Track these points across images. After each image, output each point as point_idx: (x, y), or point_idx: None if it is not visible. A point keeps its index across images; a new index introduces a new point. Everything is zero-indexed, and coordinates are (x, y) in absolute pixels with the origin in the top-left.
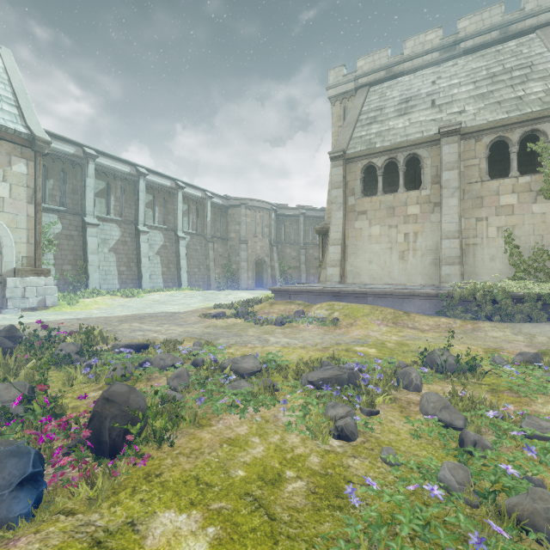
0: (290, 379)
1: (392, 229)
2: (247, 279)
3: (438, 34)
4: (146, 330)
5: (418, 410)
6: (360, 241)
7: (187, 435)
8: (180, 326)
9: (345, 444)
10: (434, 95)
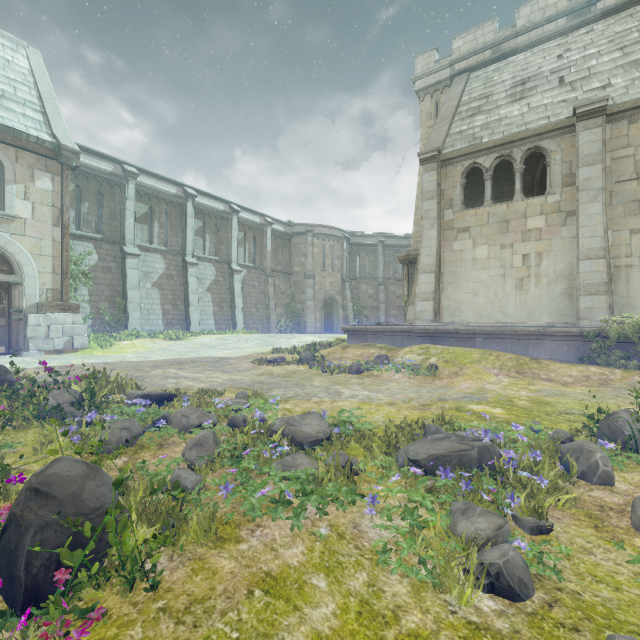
0: (376, 453)
1: (505, 249)
2: (313, 322)
3: None
4: (181, 377)
5: (630, 525)
6: (461, 267)
7: (191, 560)
8: (225, 374)
9: (510, 609)
10: (562, 71)
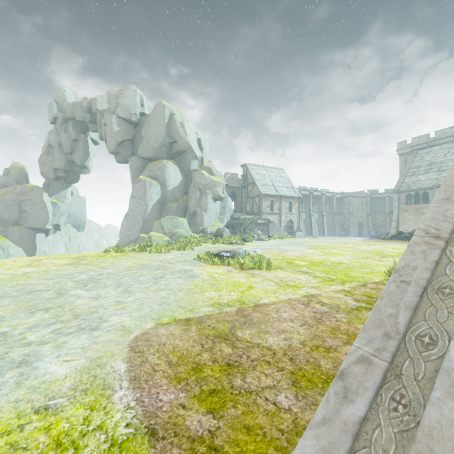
0: None
1: (416, 216)
2: (353, 232)
3: (452, 130)
4: None
5: None
6: (404, 220)
7: None
8: None
9: None
10: (441, 164)
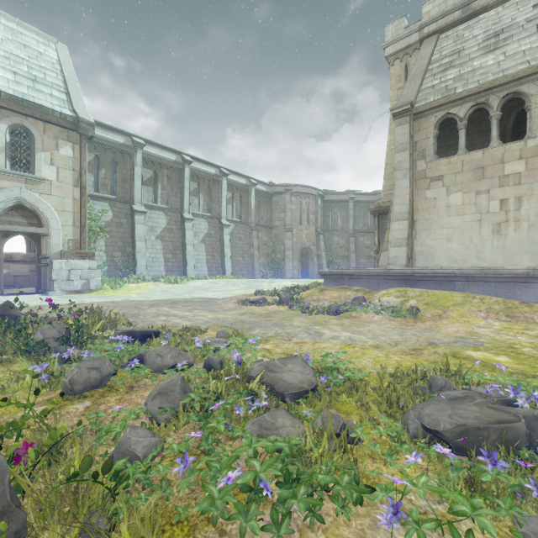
0: (372, 410)
1: (481, 195)
2: (292, 269)
3: None
4: (172, 315)
5: None
6: (434, 214)
7: None
8: (211, 312)
9: None
10: None
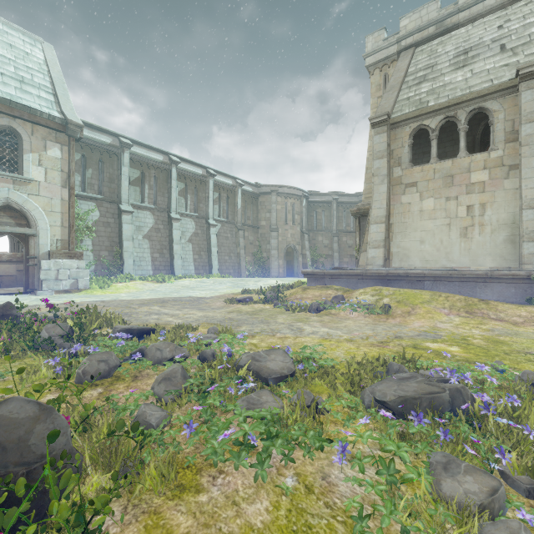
0: (340, 390)
1: (450, 201)
2: (277, 268)
3: None
4: (163, 313)
5: None
6: (408, 218)
7: (145, 514)
8: (200, 311)
9: None
10: (503, 40)
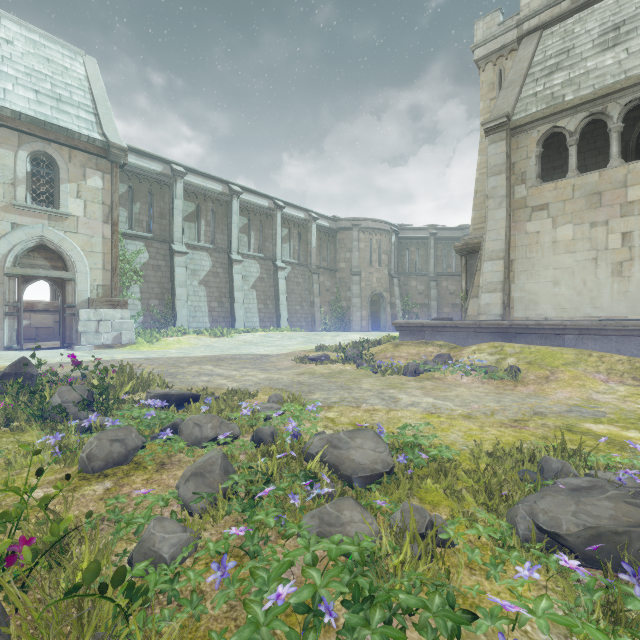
0: (467, 501)
1: (597, 227)
2: (360, 320)
3: None
4: (215, 374)
5: None
6: (536, 252)
7: None
8: (262, 372)
9: None
10: None
